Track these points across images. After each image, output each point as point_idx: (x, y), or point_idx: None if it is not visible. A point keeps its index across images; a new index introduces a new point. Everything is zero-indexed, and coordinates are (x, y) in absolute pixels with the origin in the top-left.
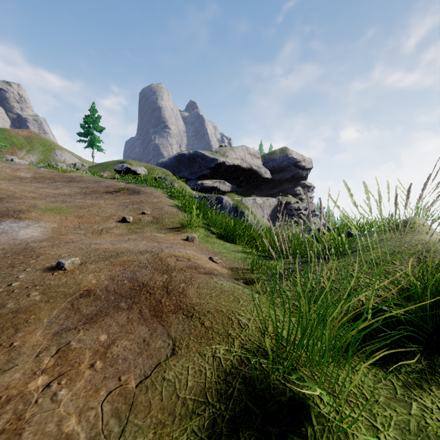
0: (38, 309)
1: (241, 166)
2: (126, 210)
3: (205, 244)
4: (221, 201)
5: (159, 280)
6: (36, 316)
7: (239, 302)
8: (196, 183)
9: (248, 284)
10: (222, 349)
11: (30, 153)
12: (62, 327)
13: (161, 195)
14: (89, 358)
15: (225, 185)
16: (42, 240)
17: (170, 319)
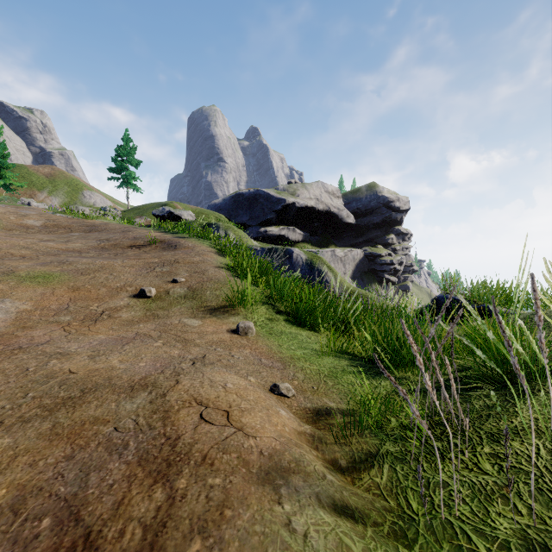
0: None
1: (316, 207)
2: (151, 275)
3: (267, 339)
4: (290, 255)
5: (137, 518)
6: None
7: None
8: (258, 230)
9: (359, 473)
10: None
11: (53, 195)
12: None
13: (207, 250)
14: None
15: (295, 233)
16: None
17: None
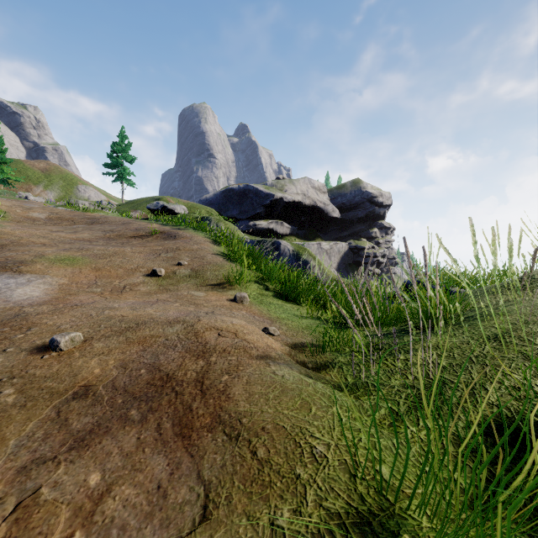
0: (6, 419)
1: (303, 202)
2: (158, 259)
3: (259, 306)
4: (278, 247)
5: (192, 370)
6: (0, 434)
7: (310, 409)
8: (248, 224)
9: (319, 370)
10: (286, 509)
11: (48, 189)
12: (34, 456)
13: (203, 240)
14: (65, 524)
15: (283, 226)
16: (43, 302)
17: (203, 442)
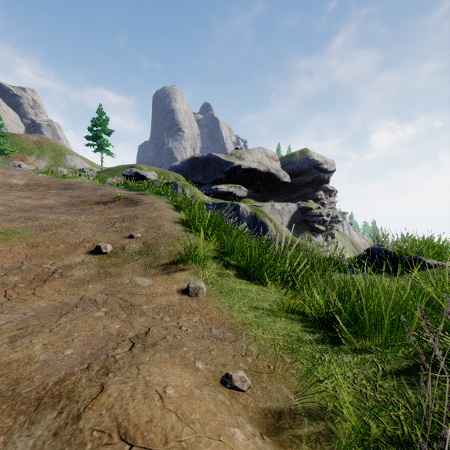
0: None
1: (258, 169)
2: (110, 230)
3: (218, 299)
4: (237, 209)
5: None
6: None
7: None
8: (211, 188)
9: None
10: None
11: (40, 159)
12: None
13: (165, 206)
14: None
15: (241, 190)
16: None
17: None
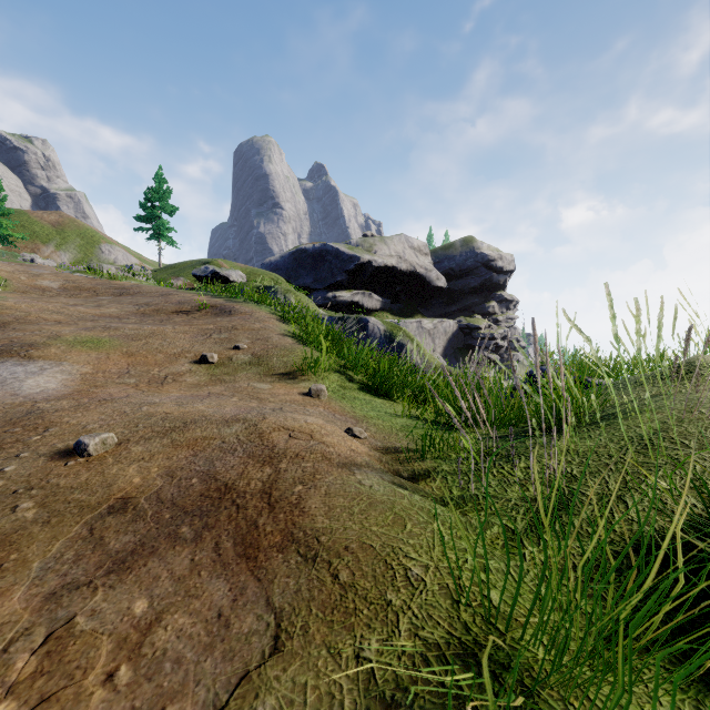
0: (26, 538)
1: (398, 267)
2: (209, 342)
3: (340, 402)
4: (365, 326)
5: (256, 479)
6: (21, 555)
7: (405, 525)
8: (326, 295)
9: (417, 481)
10: (375, 639)
11: (61, 249)
12: (64, 581)
13: (268, 317)
14: (107, 657)
15: (371, 299)
16: (62, 396)
17: (272, 564)
